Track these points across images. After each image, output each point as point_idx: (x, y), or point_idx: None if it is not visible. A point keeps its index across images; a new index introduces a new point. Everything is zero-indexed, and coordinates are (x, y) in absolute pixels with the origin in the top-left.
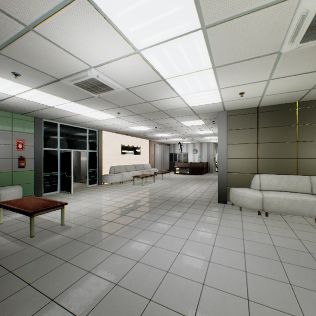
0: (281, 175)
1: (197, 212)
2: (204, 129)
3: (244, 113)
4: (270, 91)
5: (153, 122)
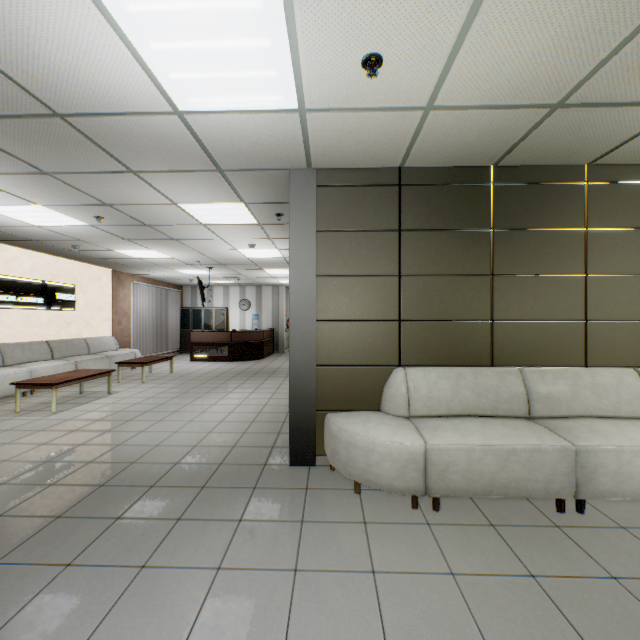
0: (459, 368)
1: (202, 546)
2: (260, 243)
3: (364, 182)
4: (459, 82)
5: (70, 187)
